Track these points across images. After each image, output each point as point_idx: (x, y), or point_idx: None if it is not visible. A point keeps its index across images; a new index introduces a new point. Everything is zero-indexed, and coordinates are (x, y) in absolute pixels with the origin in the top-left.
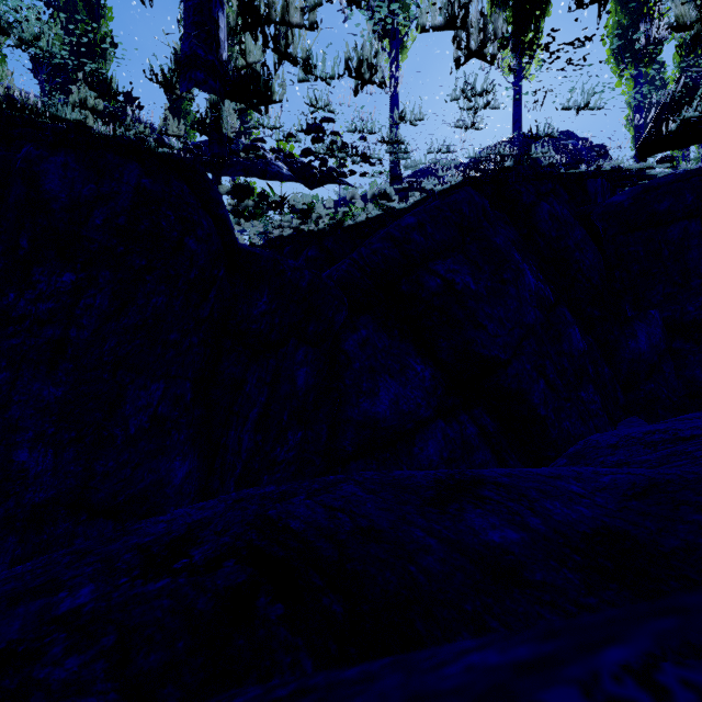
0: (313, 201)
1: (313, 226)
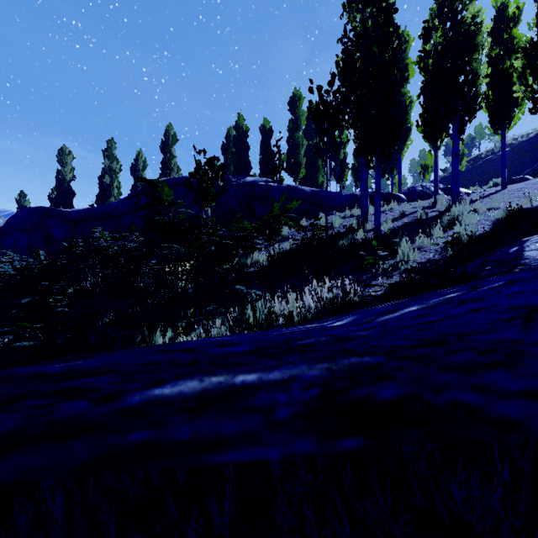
0: None
1: None
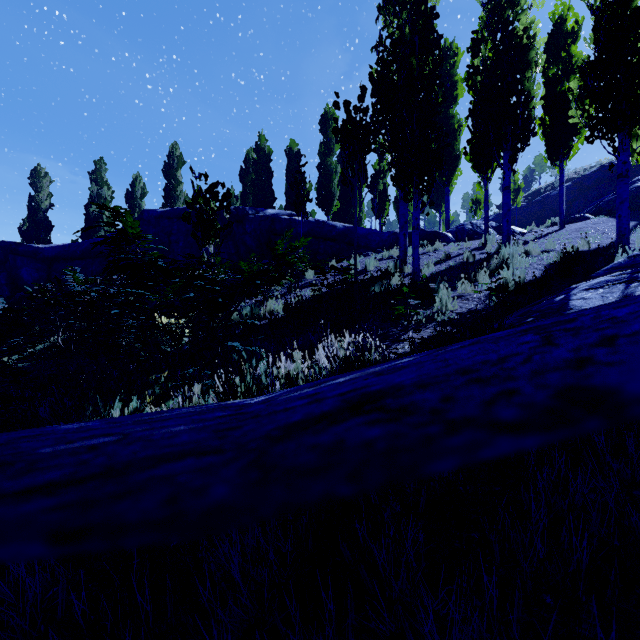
0: None
1: None
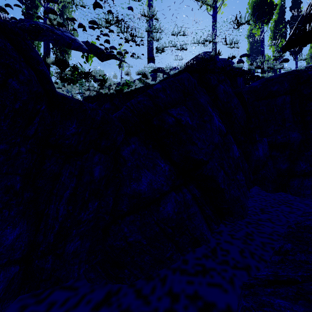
0: (105, 74)
1: (107, 91)
